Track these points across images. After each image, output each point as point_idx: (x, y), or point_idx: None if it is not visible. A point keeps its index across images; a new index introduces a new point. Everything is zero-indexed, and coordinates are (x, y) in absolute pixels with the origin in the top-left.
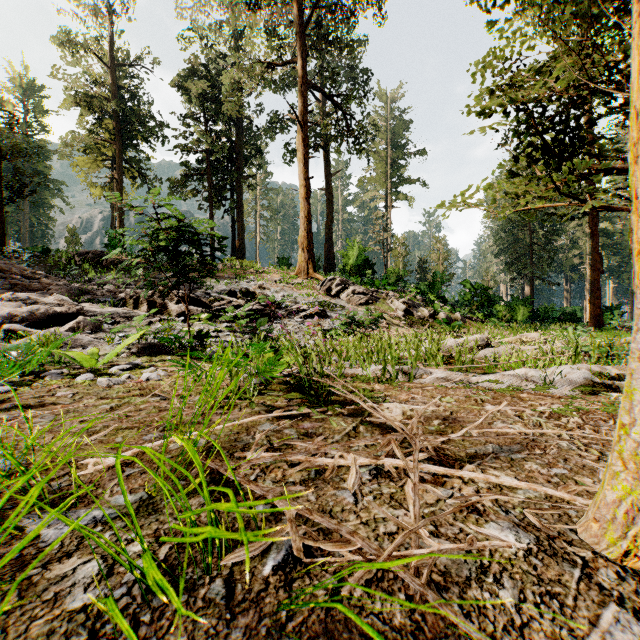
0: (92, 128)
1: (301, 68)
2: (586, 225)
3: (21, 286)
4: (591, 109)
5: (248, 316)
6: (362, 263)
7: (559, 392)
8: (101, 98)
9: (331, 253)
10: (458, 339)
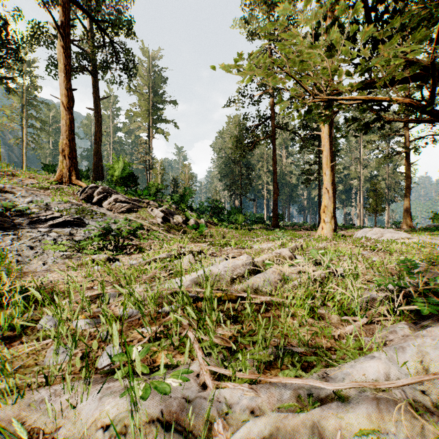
0: None
1: None
2: (265, 167)
3: None
4: None
5: None
6: (127, 176)
7: None
8: None
9: (100, 165)
10: (224, 262)
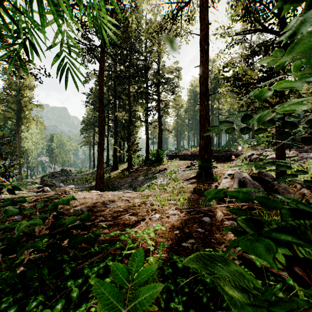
0: None
1: None
2: None
3: (299, 147)
4: None
5: None
6: None
7: None
8: None
9: None
10: None
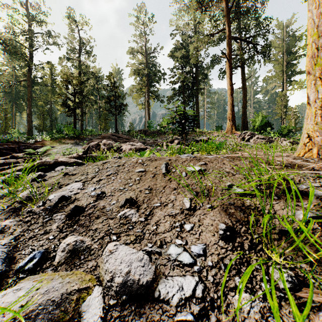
0: (139, 82)
1: (228, 31)
2: None
3: (126, 142)
4: None
5: None
6: (264, 124)
7: None
8: (142, 69)
9: (245, 121)
10: None
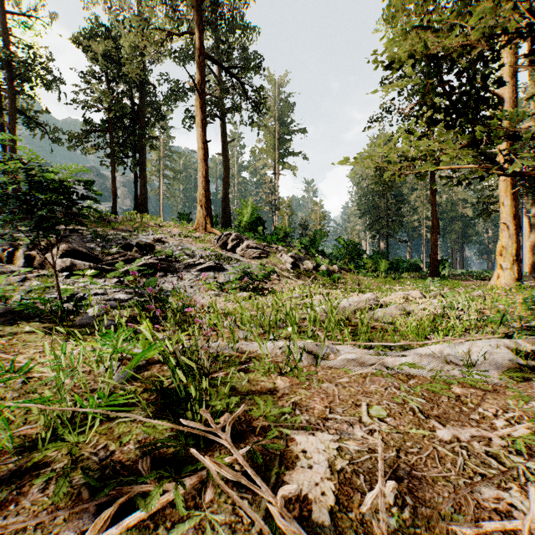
0: None
1: (200, 40)
2: (423, 197)
3: None
4: (502, 65)
5: (142, 270)
6: (255, 220)
7: (486, 379)
8: None
9: (228, 211)
10: (350, 298)
